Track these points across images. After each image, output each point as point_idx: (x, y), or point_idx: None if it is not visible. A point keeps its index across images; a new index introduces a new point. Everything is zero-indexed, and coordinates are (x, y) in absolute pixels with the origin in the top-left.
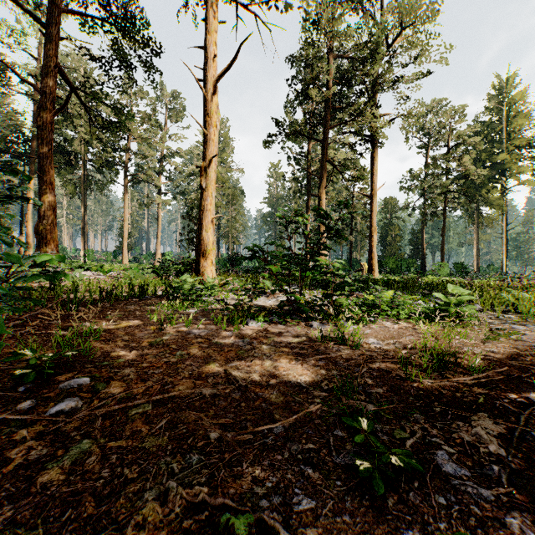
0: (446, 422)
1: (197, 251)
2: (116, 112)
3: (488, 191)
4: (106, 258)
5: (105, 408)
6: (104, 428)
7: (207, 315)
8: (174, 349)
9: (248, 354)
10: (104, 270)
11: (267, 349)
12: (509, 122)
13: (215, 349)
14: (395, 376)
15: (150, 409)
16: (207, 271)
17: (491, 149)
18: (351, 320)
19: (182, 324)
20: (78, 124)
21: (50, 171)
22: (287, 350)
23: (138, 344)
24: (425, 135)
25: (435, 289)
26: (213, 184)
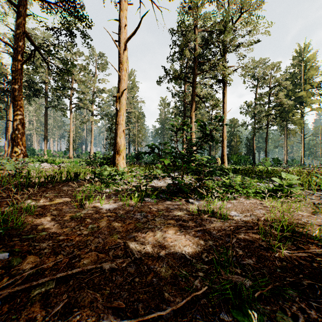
0: (318, 299)
1: (114, 150)
2: (63, 63)
3: (293, 114)
4: (59, 155)
5: (9, 289)
6: (0, 315)
7: (117, 193)
8: (88, 222)
9: (144, 226)
10: (56, 162)
11: (158, 221)
12: (305, 73)
13: (119, 222)
14: (259, 246)
15: (52, 287)
16: (120, 163)
17: (294, 89)
18: (216, 197)
19: (98, 201)
20: (42, 71)
21: (20, 99)
22: (173, 222)
23: (62, 218)
24: (255, 80)
25: (265, 174)
26: (124, 107)
